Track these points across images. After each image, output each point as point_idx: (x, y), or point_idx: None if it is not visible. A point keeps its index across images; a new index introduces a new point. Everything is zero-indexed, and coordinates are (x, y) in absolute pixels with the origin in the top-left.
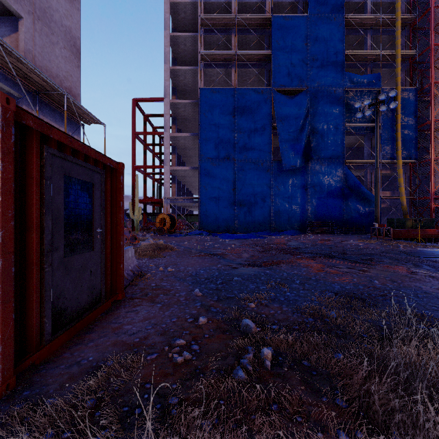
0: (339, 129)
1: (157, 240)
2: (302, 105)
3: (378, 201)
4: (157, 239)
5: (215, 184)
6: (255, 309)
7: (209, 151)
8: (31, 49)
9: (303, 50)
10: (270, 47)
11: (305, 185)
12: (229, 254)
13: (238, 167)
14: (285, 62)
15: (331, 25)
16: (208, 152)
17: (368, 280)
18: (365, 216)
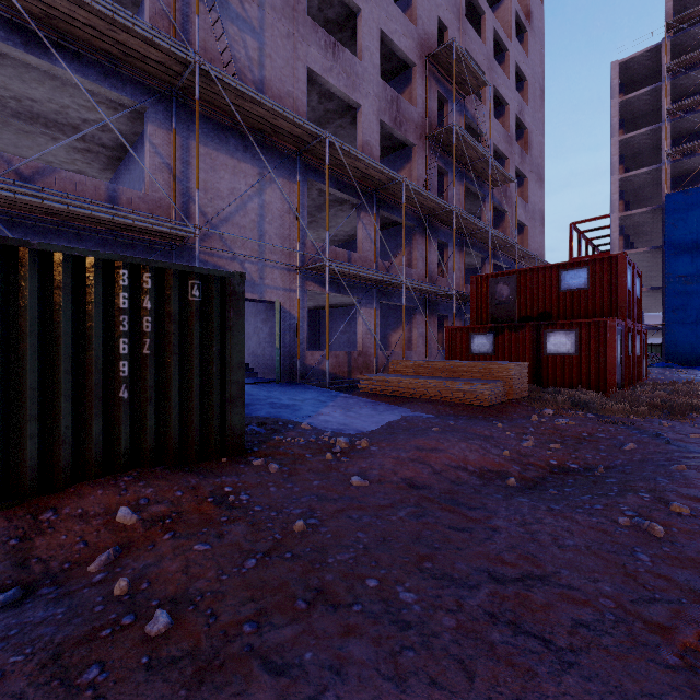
0: None
1: None
2: None
3: None
4: None
5: (691, 307)
6: None
7: (680, 268)
8: (529, 242)
9: None
10: None
11: None
12: None
13: None
14: None
15: None
16: (679, 269)
17: None
18: None
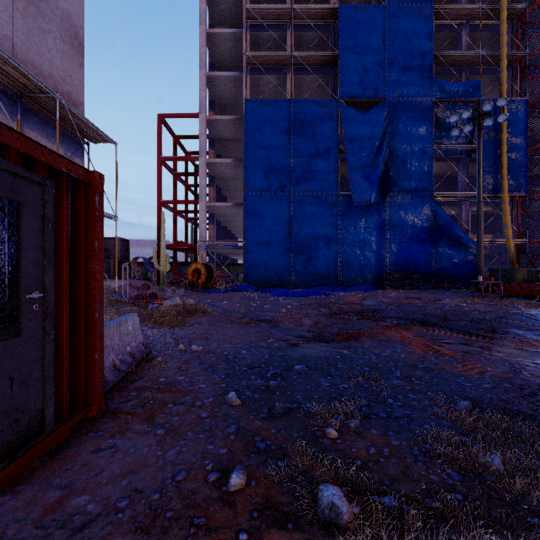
0: (426, 152)
1: (187, 298)
2: (378, 122)
3: (481, 246)
4: (187, 297)
5: (265, 225)
6: (338, 441)
7: (257, 182)
8: (10, 34)
9: (379, 50)
10: (336, 47)
11: (382, 226)
12: (284, 320)
13: (294, 203)
14: (356, 65)
15: (416, 18)
16: (256, 183)
17: (511, 371)
18: (460, 266)
